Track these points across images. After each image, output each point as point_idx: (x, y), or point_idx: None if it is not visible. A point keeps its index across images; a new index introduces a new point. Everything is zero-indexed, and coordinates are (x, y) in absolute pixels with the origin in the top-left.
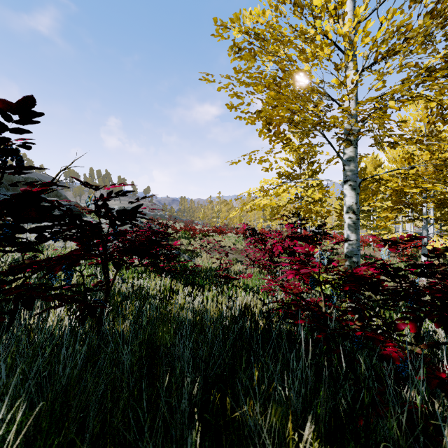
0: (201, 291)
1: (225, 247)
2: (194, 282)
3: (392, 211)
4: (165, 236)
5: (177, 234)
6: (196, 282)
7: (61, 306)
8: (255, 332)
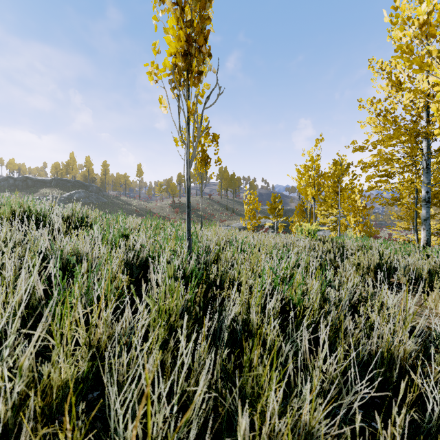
0: None
1: None
2: None
3: None
4: None
5: None
6: None
7: None
8: None
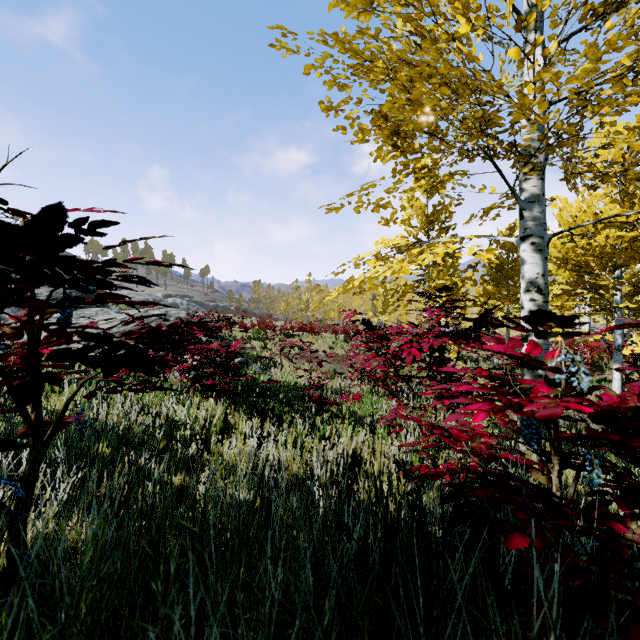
0: (275, 428)
1: (318, 353)
2: (265, 410)
3: (569, 297)
4: (191, 324)
5: (246, 334)
6: (269, 410)
7: None
8: (393, 555)
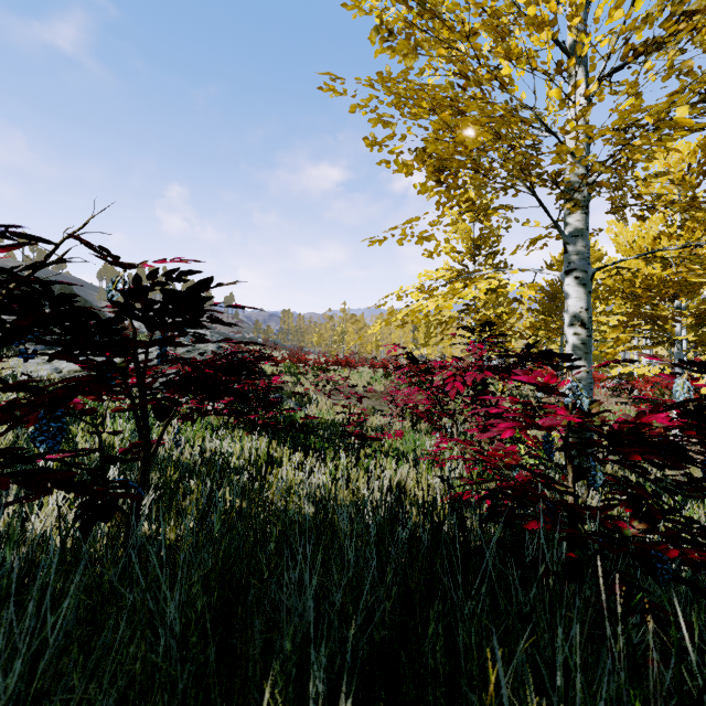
0: (320, 460)
1: (355, 388)
2: (307, 445)
3: (626, 329)
4: (259, 358)
5: (277, 368)
6: (311, 445)
7: (44, 495)
8: (439, 543)
